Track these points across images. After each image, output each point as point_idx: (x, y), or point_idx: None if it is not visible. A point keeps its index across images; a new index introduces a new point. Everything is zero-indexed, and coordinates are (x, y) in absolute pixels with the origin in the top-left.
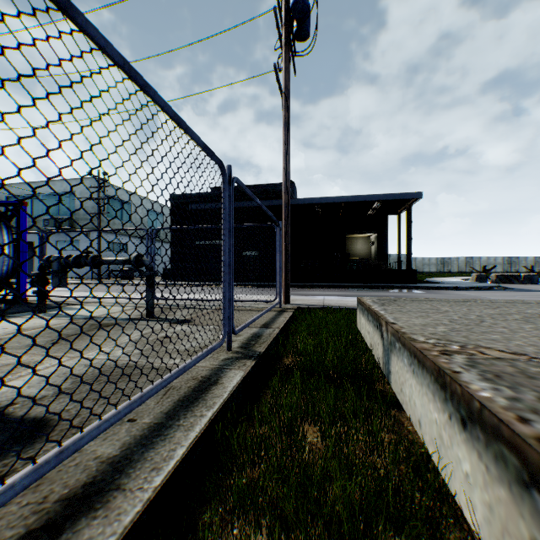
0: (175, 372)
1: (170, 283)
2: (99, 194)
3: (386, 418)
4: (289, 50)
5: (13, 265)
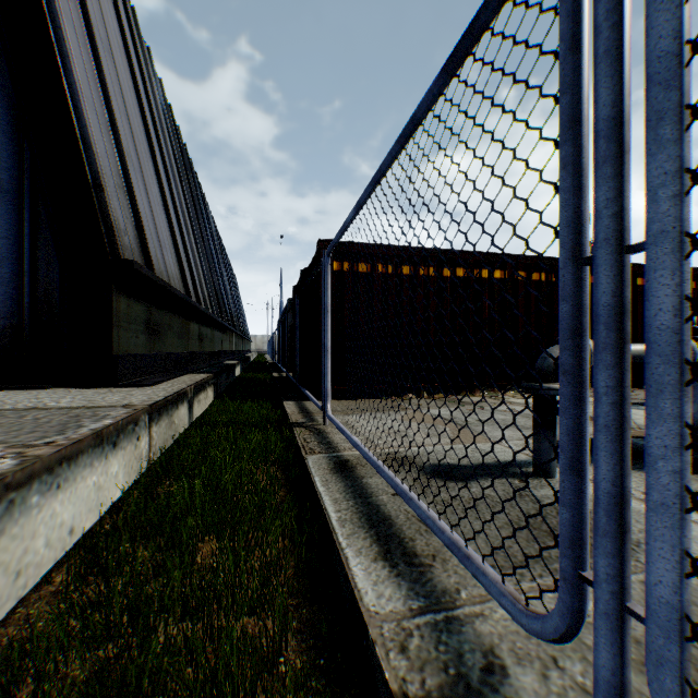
0: (403, 488)
1: None
2: None
3: (22, 673)
4: None
5: None
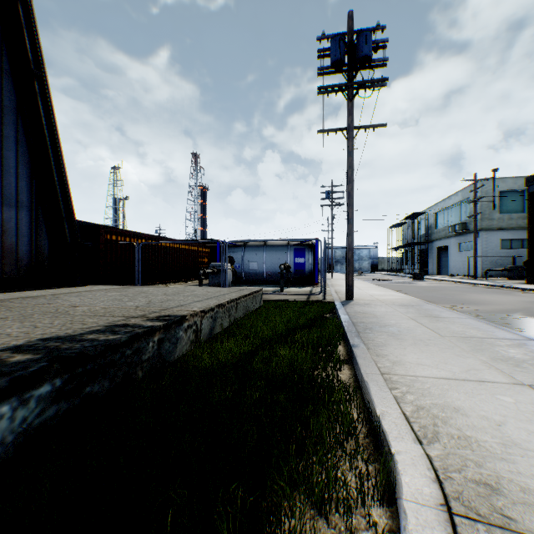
0: None
1: (502, 284)
2: (473, 196)
3: None
4: (350, 90)
5: (313, 268)
